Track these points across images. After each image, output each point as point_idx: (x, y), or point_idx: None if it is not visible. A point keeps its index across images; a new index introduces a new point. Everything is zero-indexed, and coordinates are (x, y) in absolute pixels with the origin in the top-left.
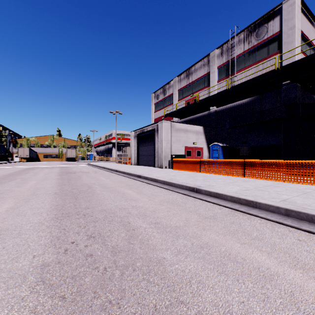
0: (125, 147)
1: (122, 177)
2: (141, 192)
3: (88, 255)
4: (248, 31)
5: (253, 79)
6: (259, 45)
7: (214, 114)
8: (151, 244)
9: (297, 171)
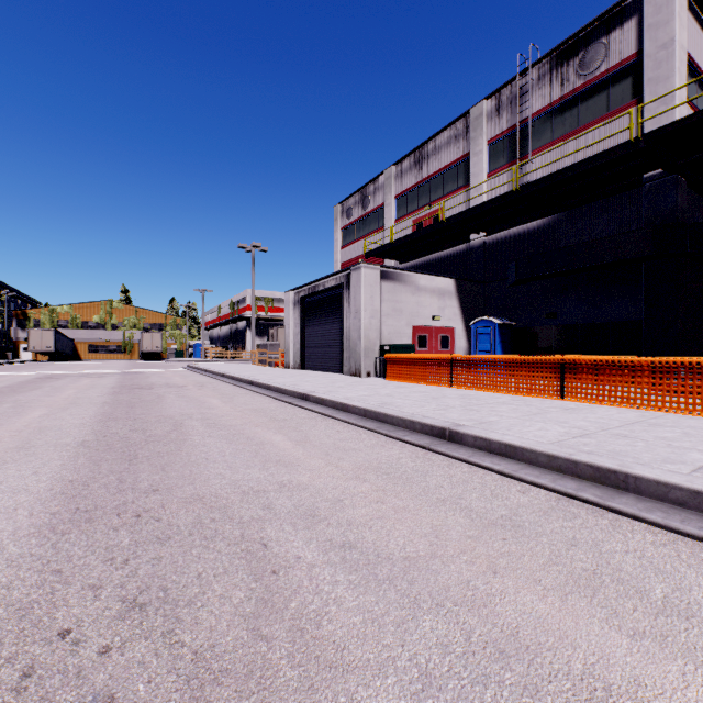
0: (275, 328)
1: (264, 398)
2: (306, 439)
3: (99, 702)
4: (562, 56)
5: (575, 165)
6: (588, 88)
7: (480, 252)
8: (328, 639)
9: (701, 384)
